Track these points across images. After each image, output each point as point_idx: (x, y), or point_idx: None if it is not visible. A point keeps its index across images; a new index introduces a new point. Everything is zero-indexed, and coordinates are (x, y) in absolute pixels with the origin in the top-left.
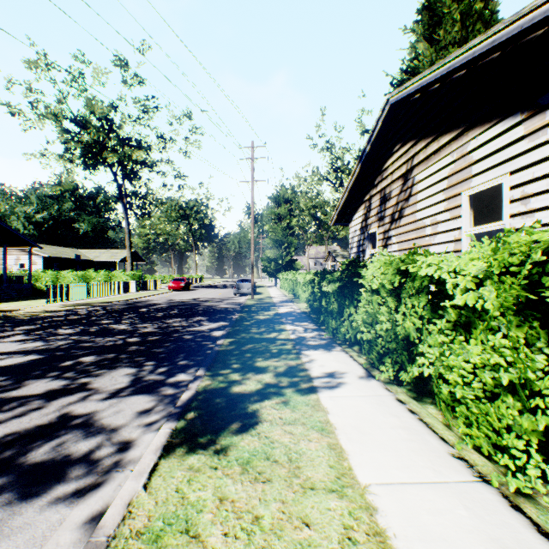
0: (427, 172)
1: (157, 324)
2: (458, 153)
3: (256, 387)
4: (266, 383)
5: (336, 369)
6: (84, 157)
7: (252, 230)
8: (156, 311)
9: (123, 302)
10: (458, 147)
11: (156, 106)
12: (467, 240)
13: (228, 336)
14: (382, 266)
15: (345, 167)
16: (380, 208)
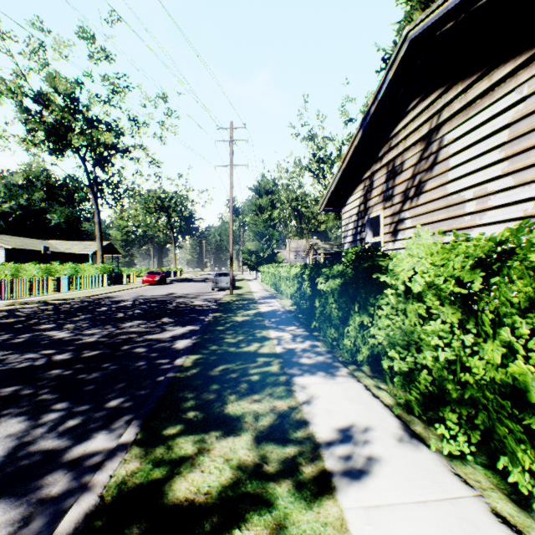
0: (468, 126)
1: (108, 330)
2: (533, 85)
3: (221, 478)
4: (239, 466)
5: (353, 418)
6: (47, 139)
7: (231, 219)
8: (116, 311)
9: (83, 299)
10: (533, 76)
11: (127, 86)
12: None
13: (193, 350)
14: (427, 254)
15: (328, 158)
16: (387, 186)
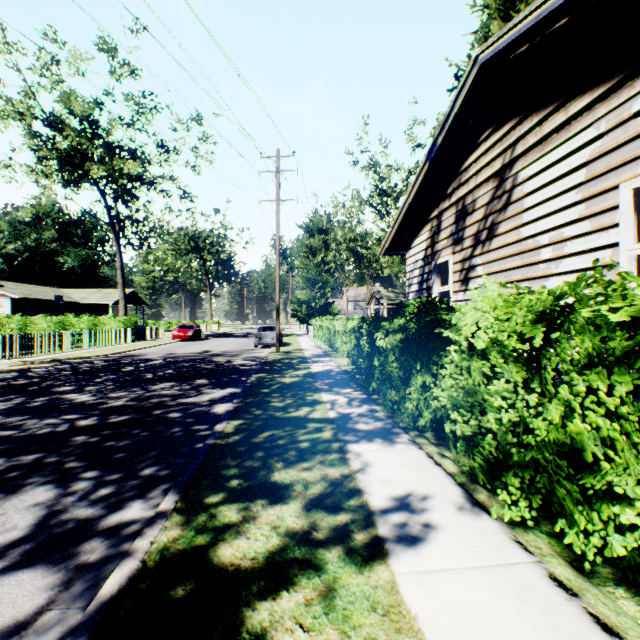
0: (544, 162)
1: (136, 393)
2: (611, 121)
3: (268, 545)
4: (287, 533)
5: (411, 487)
6: (61, 169)
7: (277, 263)
8: (144, 371)
9: (105, 357)
10: (611, 111)
11: (155, 106)
12: (631, 264)
13: (235, 415)
14: (492, 308)
15: (392, 190)
16: (456, 227)
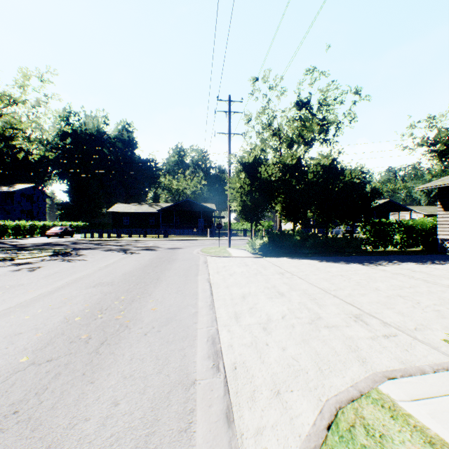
0: None
1: None
2: None
3: None
4: None
5: None
6: (438, 158)
7: None
8: None
9: None
10: None
11: None
12: None
13: None
14: None
15: None
16: None
